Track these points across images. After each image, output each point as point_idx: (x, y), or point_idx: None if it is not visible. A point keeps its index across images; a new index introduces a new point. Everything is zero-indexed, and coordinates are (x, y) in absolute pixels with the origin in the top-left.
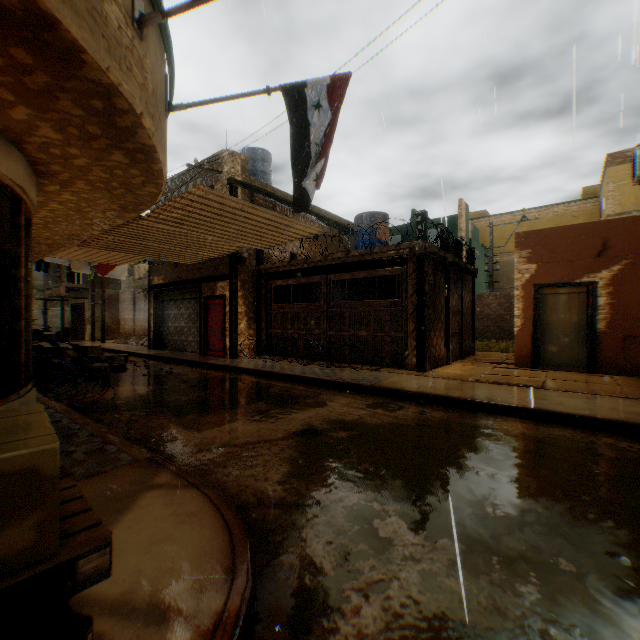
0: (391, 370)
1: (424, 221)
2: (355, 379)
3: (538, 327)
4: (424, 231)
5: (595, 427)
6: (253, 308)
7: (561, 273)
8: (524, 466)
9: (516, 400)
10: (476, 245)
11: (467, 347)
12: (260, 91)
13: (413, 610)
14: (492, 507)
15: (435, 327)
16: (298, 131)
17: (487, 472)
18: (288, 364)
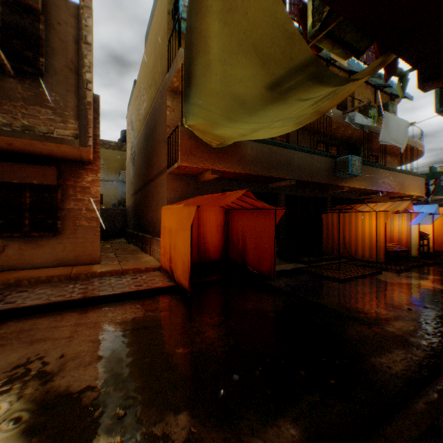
0: None
1: None
2: None
3: None
4: None
5: None
6: None
7: None
8: None
9: None
10: None
11: None
12: None
13: None
14: None
15: None
16: (426, 190)
17: None
18: None
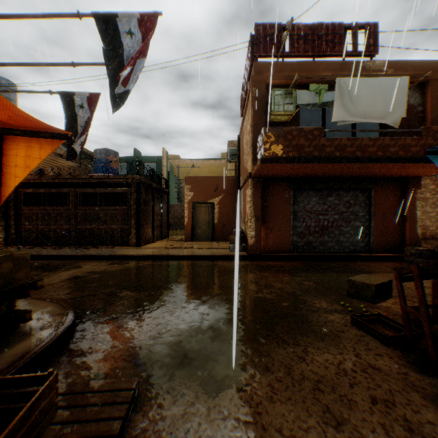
0: (121, 247)
1: (140, 165)
2: (99, 253)
3: (194, 222)
4: (140, 170)
5: (204, 259)
6: (3, 209)
7: (203, 197)
8: (176, 272)
9: (180, 253)
10: (172, 175)
11: (164, 233)
12: (46, 92)
13: (132, 304)
14: (161, 283)
15: (146, 222)
16: (70, 117)
17: (162, 276)
18: (43, 250)
